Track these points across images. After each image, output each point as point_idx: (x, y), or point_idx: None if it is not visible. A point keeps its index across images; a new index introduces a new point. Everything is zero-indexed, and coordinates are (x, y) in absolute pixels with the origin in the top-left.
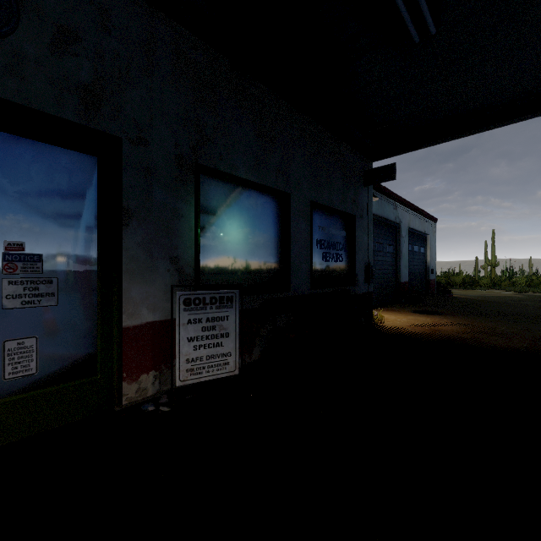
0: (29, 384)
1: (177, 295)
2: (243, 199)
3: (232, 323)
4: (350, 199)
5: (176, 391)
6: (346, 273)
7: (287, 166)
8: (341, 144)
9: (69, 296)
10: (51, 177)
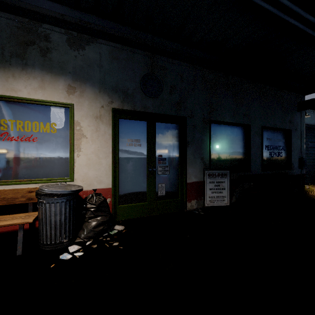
0: (163, 197)
1: (205, 172)
2: (227, 130)
3: (226, 184)
4: (287, 121)
5: (203, 209)
6: (284, 162)
7: (249, 111)
8: (281, 91)
9: (172, 171)
10: (168, 133)
